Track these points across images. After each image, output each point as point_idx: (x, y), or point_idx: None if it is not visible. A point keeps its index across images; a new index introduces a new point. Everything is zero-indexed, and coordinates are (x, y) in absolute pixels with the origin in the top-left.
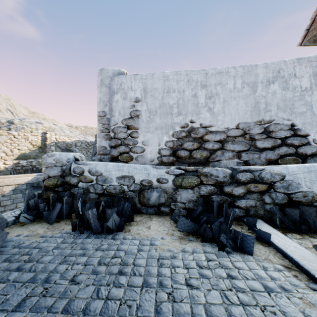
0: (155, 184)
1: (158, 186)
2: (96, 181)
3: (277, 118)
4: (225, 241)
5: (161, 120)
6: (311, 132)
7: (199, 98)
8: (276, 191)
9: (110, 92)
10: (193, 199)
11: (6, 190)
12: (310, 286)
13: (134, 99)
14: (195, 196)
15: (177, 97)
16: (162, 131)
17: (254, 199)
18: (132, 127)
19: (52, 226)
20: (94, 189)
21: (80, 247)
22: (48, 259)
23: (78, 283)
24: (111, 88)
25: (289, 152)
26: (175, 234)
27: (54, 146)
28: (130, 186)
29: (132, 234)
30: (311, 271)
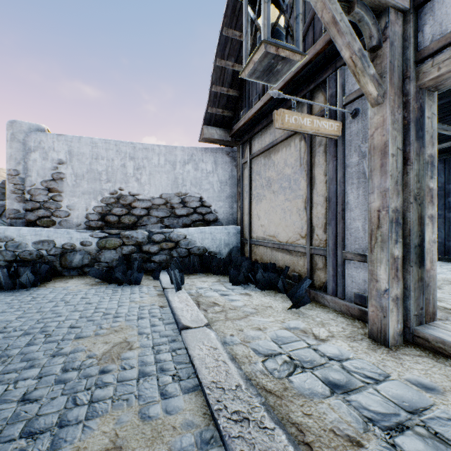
0: (78, 247)
1: (82, 249)
2: (5, 247)
3: (191, 192)
4: (120, 278)
5: (89, 185)
6: (213, 204)
7: (128, 168)
8: (180, 247)
9: (26, 149)
10: (117, 258)
11: None
12: (158, 290)
13: (58, 160)
14: (118, 255)
15: (106, 165)
16: (90, 196)
17: (166, 254)
18: (55, 190)
19: None
20: (2, 257)
21: None
22: None
23: None
24: (27, 145)
25: (199, 218)
26: (90, 283)
27: None
28: (50, 250)
29: (47, 287)
30: (163, 284)
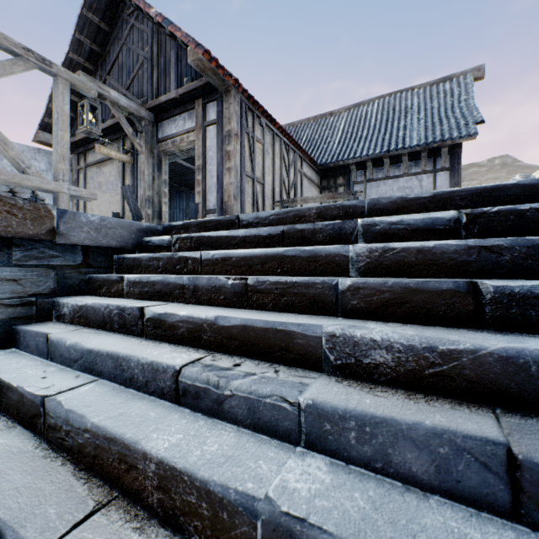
0: None
1: None
2: None
3: None
4: None
5: None
6: (47, 199)
7: None
8: None
9: None
10: None
11: None
12: None
13: None
14: None
15: None
16: None
17: None
18: None
19: None
20: None
21: None
22: None
23: None
24: None
25: None
26: None
27: None
28: None
29: None
30: None
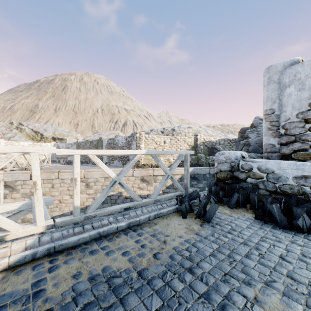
0: None
1: None
2: (266, 178)
3: None
4: None
5: None
6: None
7: None
8: None
9: (279, 88)
10: None
11: (176, 178)
12: None
13: None
14: None
15: None
16: None
17: None
18: None
19: (233, 210)
20: (264, 186)
21: (271, 234)
22: (248, 234)
23: (288, 261)
24: (281, 83)
25: None
26: None
27: (202, 145)
28: None
29: None
30: None
